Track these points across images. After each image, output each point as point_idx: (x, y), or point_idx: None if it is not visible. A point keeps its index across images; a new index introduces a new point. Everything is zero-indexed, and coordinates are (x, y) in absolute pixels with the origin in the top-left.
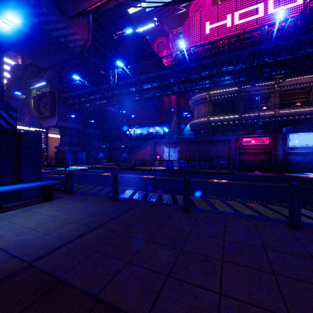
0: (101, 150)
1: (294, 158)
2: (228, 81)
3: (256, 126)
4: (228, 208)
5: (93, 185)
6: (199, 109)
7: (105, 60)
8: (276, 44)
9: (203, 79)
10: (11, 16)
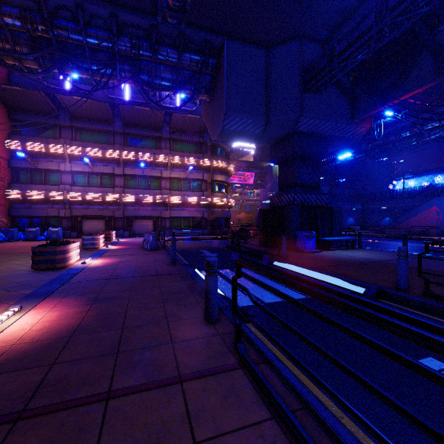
0: (351, 214)
1: None
2: None
3: None
4: None
5: (368, 247)
6: None
7: None
8: None
9: None
10: (348, 154)
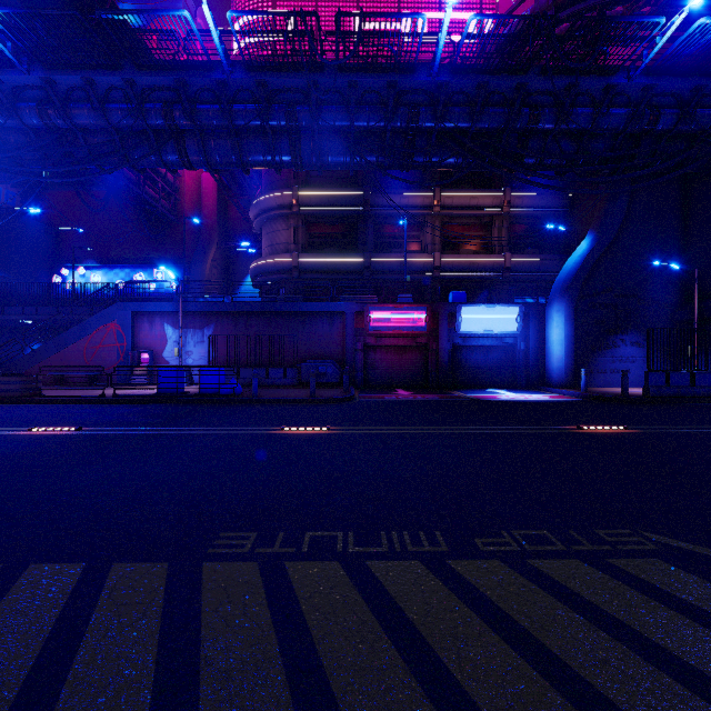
0: None
1: (469, 359)
2: (339, 157)
3: (399, 285)
4: (275, 671)
5: None
6: (275, 232)
7: None
8: (442, 81)
9: (273, 138)
10: None
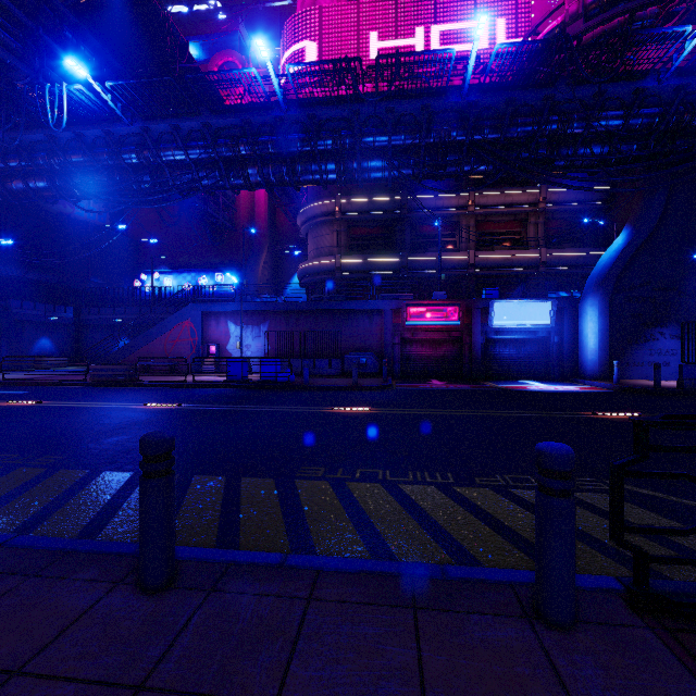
0: (47, 331)
1: (502, 351)
2: (378, 172)
3: (434, 283)
4: (346, 521)
5: None
6: (320, 237)
7: (33, 53)
8: (471, 100)
9: (321, 160)
10: None
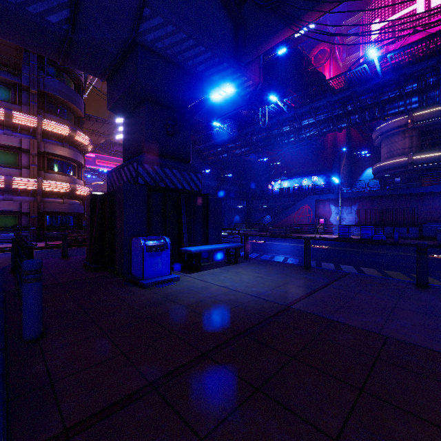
0: (237, 212)
1: None
2: None
3: None
4: None
5: (255, 252)
6: (392, 143)
7: None
8: None
9: (406, 97)
10: (228, 88)
